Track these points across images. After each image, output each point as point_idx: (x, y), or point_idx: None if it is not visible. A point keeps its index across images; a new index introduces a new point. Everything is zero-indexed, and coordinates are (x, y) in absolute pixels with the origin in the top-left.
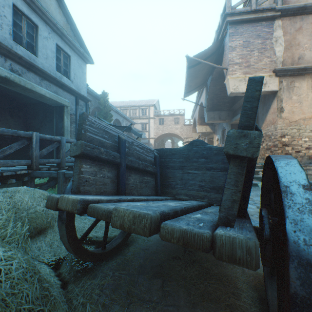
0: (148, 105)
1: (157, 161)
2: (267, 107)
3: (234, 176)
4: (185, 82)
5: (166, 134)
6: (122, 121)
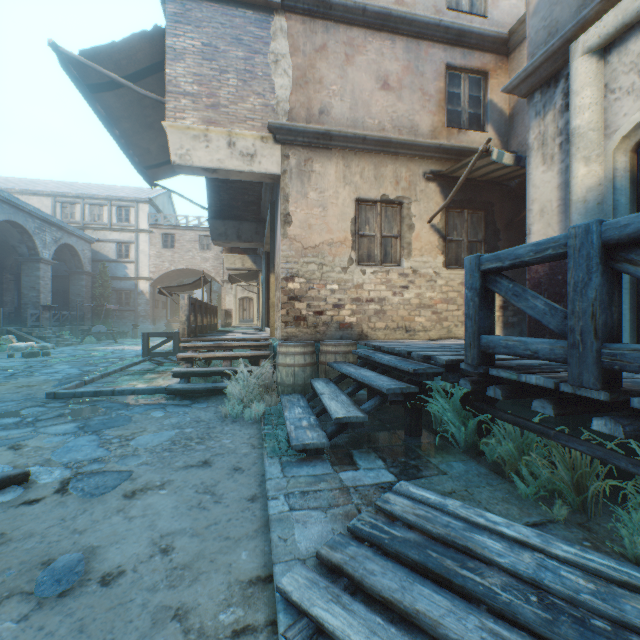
0: (134, 198)
1: None
2: (277, 212)
3: None
4: (115, 131)
5: (184, 272)
6: (38, 229)
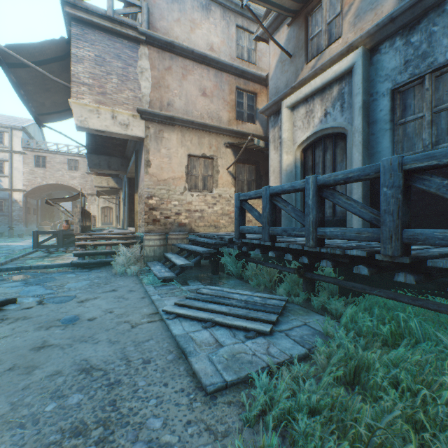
0: (8, 125)
1: None
2: (141, 157)
3: None
4: (21, 92)
5: (54, 186)
6: None
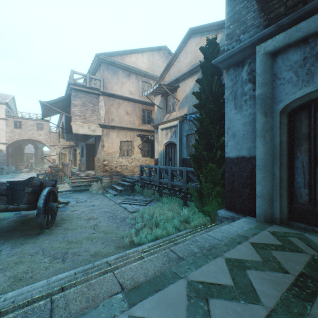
0: None
1: (9, 188)
2: (99, 142)
3: (27, 196)
4: (42, 112)
5: (26, 140)
6: None
